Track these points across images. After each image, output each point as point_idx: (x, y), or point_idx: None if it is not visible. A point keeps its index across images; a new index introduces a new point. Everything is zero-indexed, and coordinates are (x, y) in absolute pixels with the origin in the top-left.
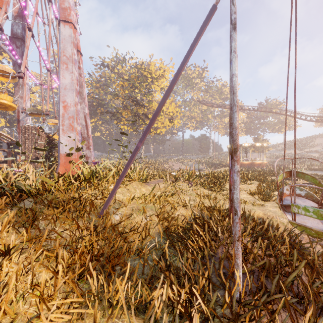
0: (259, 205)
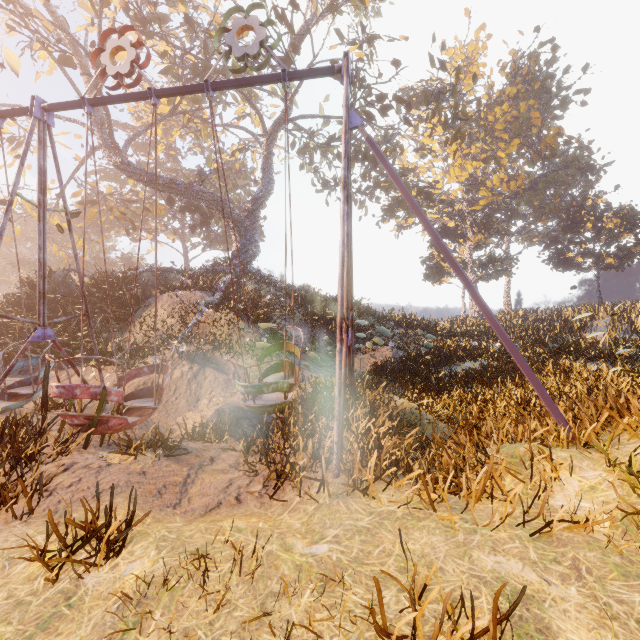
0: (121, 633)
